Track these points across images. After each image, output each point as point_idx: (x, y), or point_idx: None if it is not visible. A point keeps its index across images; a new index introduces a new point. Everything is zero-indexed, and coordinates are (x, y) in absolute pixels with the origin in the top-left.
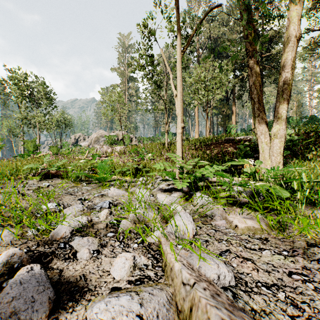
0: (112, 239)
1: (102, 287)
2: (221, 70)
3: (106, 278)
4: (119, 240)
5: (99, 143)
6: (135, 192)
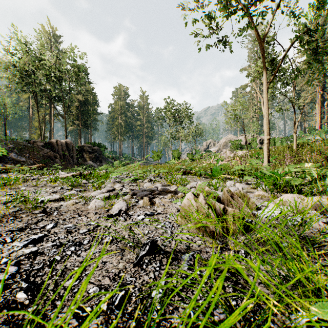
0: None
1: None
2: (310, 85)
3: None
4: None
5: (227, 147)
6: None
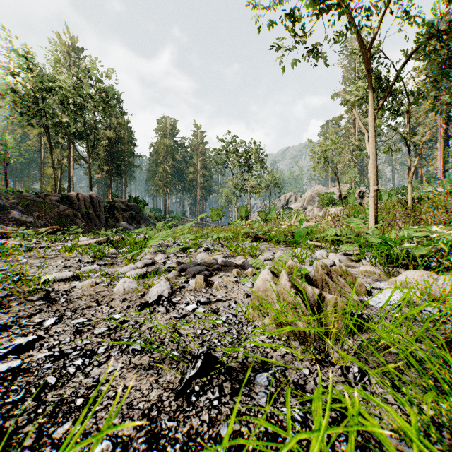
0: None
1: None
2: (436, 112)
3: None
4: None
5: (314, 203)
6: None
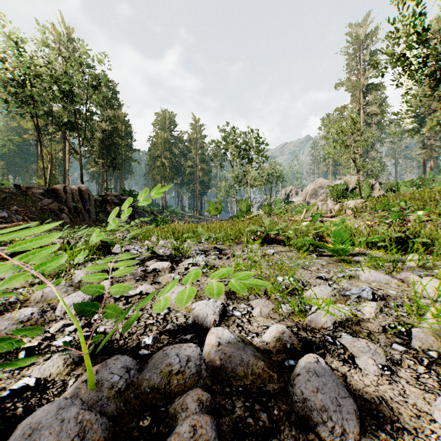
0: (405, 356)
1: (430, 438)
2: None
3: (429, 424)
4: (421, 363)
5: (317, 197)
6: (408, 280)
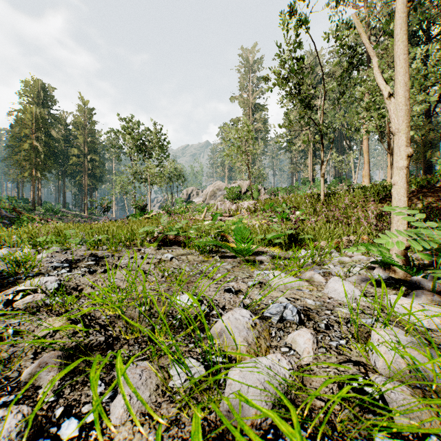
0: None
1: None
2: None
3: None
4: None
5: (215, 198)
6: (313, 281)
